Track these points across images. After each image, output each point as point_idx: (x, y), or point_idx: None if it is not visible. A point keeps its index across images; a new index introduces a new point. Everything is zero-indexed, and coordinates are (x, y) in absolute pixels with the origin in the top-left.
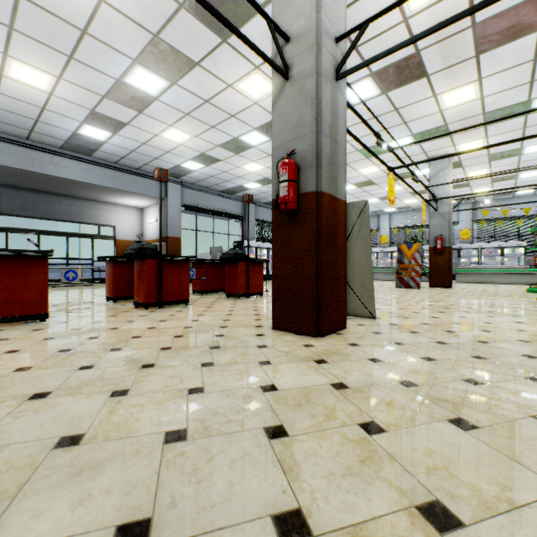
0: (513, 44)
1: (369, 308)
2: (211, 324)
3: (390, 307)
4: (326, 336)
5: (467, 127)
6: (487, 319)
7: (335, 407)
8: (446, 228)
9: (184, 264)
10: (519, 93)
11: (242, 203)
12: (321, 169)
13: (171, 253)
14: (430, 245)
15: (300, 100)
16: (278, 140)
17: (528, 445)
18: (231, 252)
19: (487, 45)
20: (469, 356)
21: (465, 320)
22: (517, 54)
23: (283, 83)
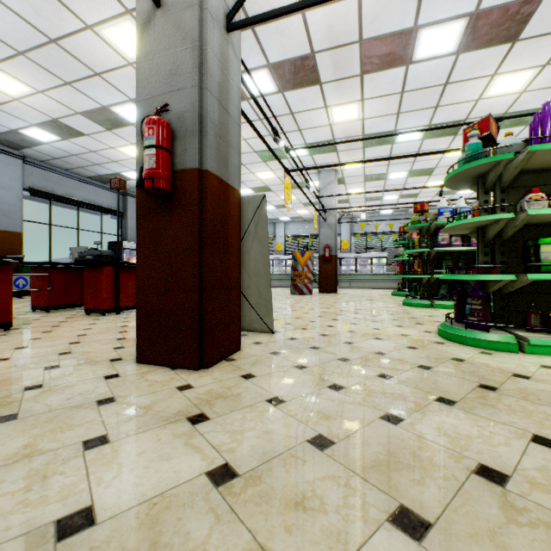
0: (388, 73)
1: (267, 321)
2: (30, 364)
3: (288, 317)
4: (214, 365)
5: (355, 140)
6: (374, 324)
7: (208, 547)
8: (333, 238)
9: (1, 269)
10: (389, 122)
11: (122, 196)
12: (206, 140)
13: (5, 254)
14: (320, 253)
15: (177, 38)
16: (146, 91)
17: (502, 548)
18: (91, 253)
19: (369, 67)
20: (375, 375)
21: (357, 327)
22: (390, 84)
23: (152, 10)
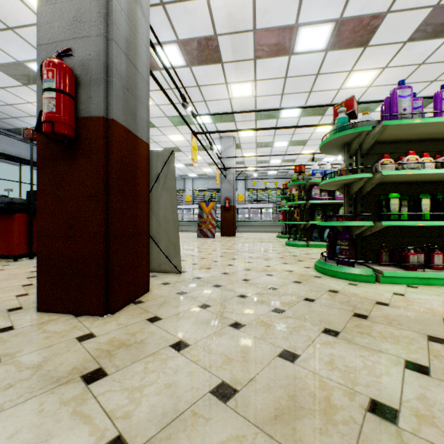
0: (275, 60)
1: (175, 263)
2: None
3: (194, 257)
4: (121, 309)
5: (250, 111)
6: (266, 262)
7: None
8: (232, 192)
9: None
10: (276, 101)
11: None
12: (112, 89)
13: None
14: (221, 204)
15: None
16: (48, 35)
17: None
18: (1, 200)
19: (261, 53)
20: (270, 310)
21: (252, 265)
22: (277, 69)
23: None
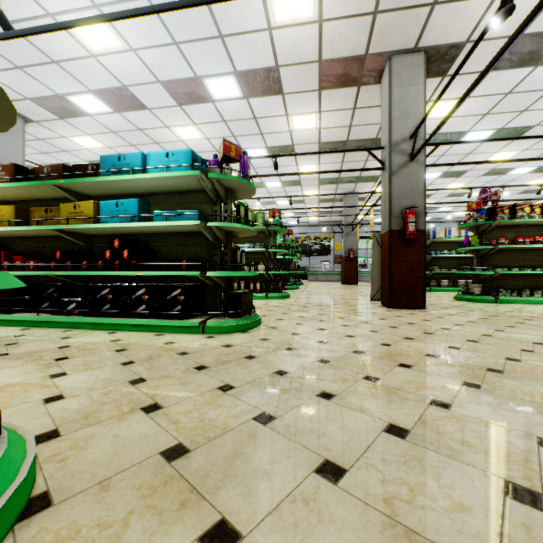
0: None
1: None
2: None
3: None
4: None
5: None
6: None
7: None
8: None
9: None
10: None
11: None
12: None
13: None
14: None
15: None
16: None
17: None
18: None
19: None
20: None
21: None
22: None
23: None
